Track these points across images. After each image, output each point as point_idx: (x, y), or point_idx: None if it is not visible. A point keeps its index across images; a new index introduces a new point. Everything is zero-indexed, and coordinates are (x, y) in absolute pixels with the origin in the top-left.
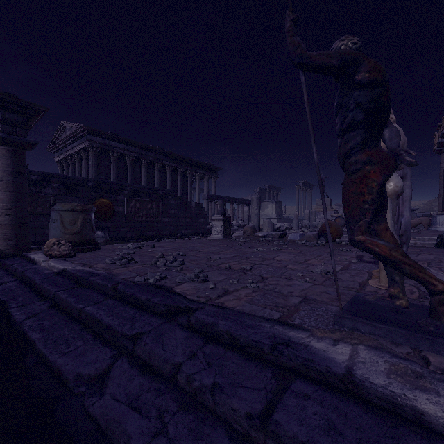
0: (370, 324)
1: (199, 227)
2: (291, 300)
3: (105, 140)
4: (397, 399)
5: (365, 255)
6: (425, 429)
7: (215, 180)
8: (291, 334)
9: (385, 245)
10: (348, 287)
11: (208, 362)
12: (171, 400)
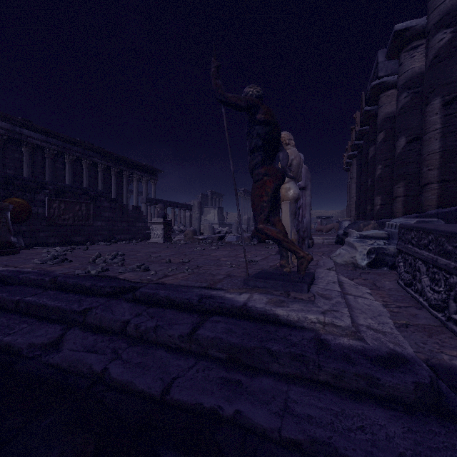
0: (264, 281)
1: (137, 231)
2: (218, 276)
3: (15, 127)
4: (267, 312)
5: None
6: (278, 323)
7: (155, 182)
8: (213, 292)
9: (274, 230)
10: (262, 268)
11: (151, 316)
12: (123, 343)
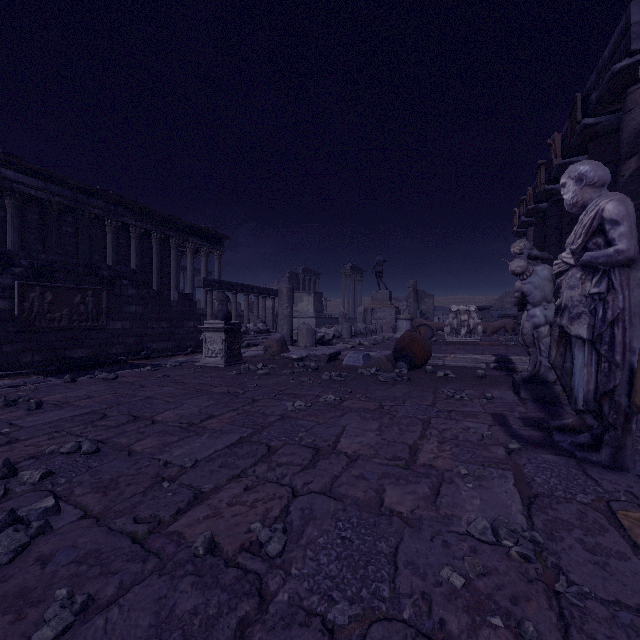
0: None
1: (186, 336)
2: None
3: None
4: None
5: (505, 413)
6: None
7: (220, 255)
8: None
9: None
10: None
11: None
12: None
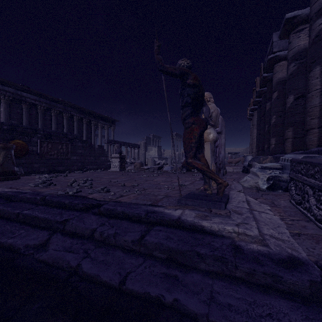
0: (192, 201)
1: (101, 163)
2: (159, 197)
3: (17, 91)
4: (196, 224)
5: None
6: (204, 232)
7: (113, 129)
8: (156, 209)
9: (200, 164)
10: (190, 190)
11: (111, 226)
12: (91, 245)
